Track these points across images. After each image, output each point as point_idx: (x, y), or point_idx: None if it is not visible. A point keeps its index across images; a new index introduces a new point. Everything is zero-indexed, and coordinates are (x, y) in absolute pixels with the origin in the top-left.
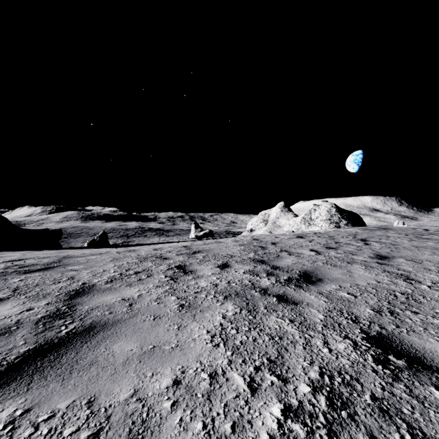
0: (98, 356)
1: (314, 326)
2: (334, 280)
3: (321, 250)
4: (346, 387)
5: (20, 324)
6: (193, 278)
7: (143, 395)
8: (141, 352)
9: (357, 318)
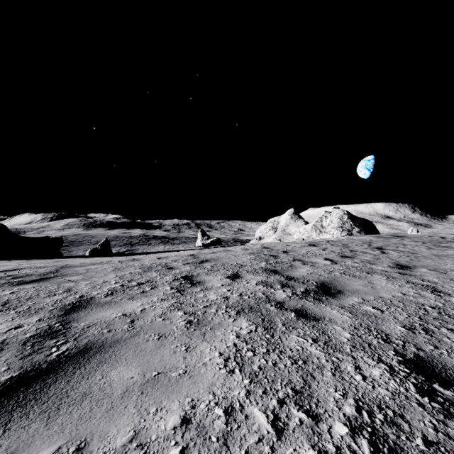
0: (92, 385)
1: (341, 347)
2: (355, 292)
3: (336, 259)
4: (390, 426)
5: (6, 345)
6: (201, 290)
7: (145, 439)
8: (143, 380)
9: (388, 337)
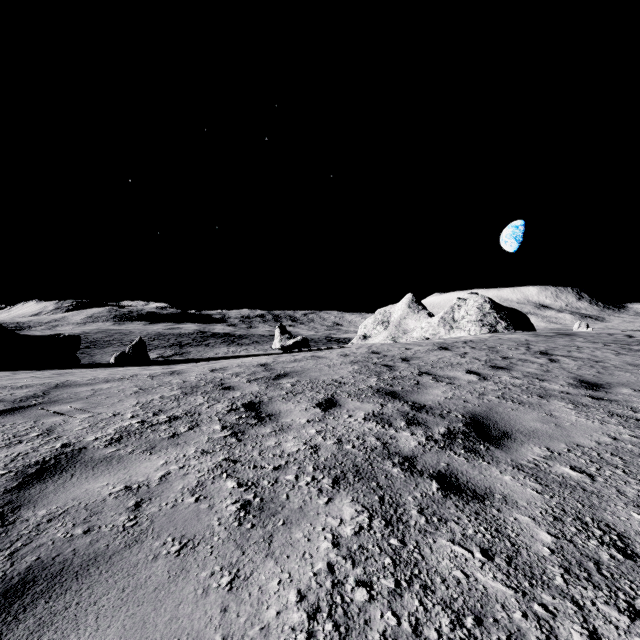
0: None
1: (544, 573)
2: (532, 434)
3: (485, 372)
4: None
5: None
6: (272, 432)
7: None
8: None
9: (625, 542)
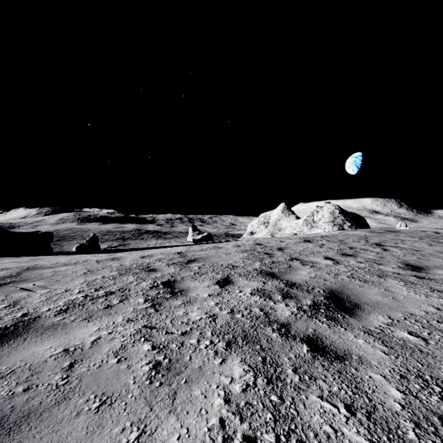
0: None
1: (398, 427)
2: (376, 305)
3: (338, 258)
4: None
5: None
6: (182, 304)
7: None
8: None
9: None
